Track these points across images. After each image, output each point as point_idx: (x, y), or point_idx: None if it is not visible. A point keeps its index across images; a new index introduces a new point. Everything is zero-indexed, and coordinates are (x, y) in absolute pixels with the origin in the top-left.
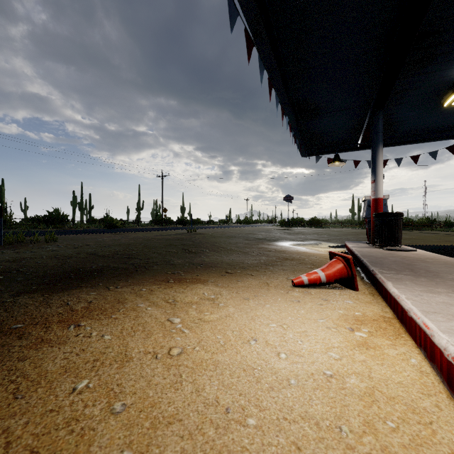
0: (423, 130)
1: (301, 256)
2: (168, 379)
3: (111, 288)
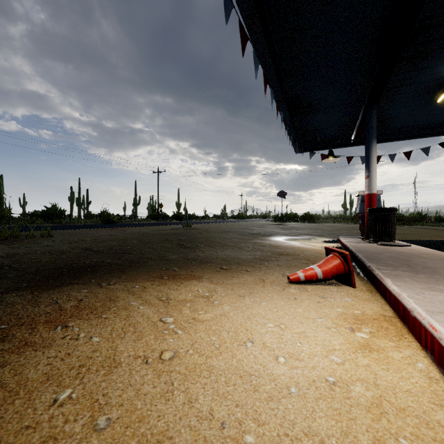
0: (416, 127)
1: (295, 251)
2: (158, 388)
3: (104, 285)
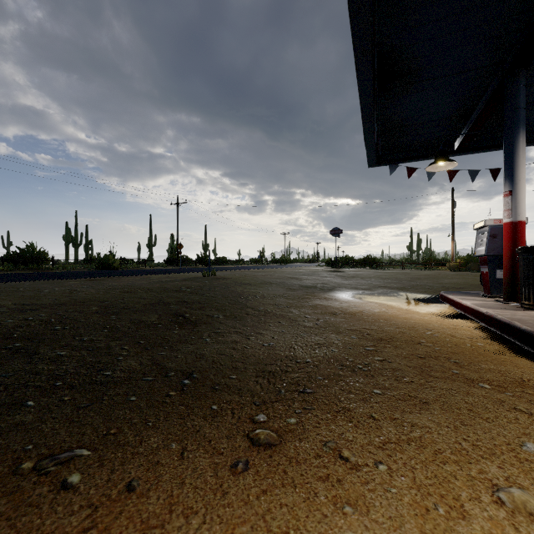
0: None
1: (401, 329)
2: None
3: None
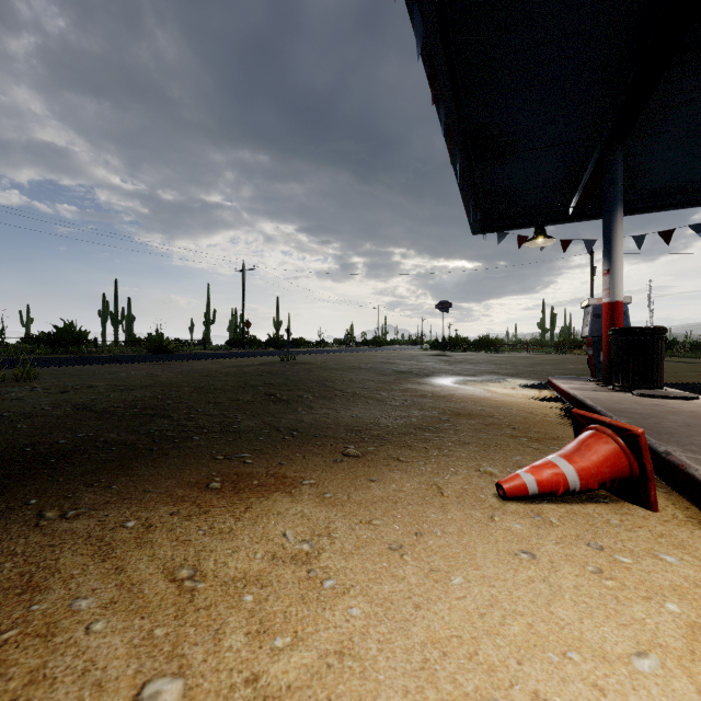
0: (683, 187)
1: (483, 408)
2: None
3: (48, 517)
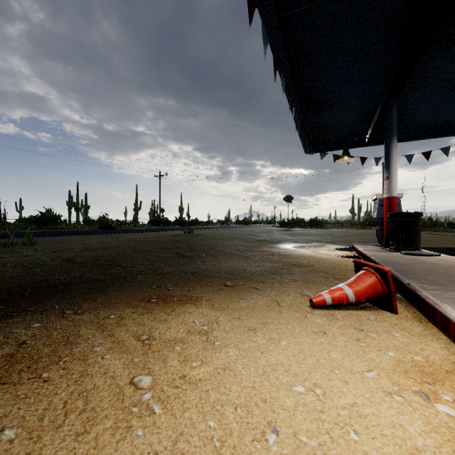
0: (437, 125)
1: (309, 261)
2: None
3: (68, 314)
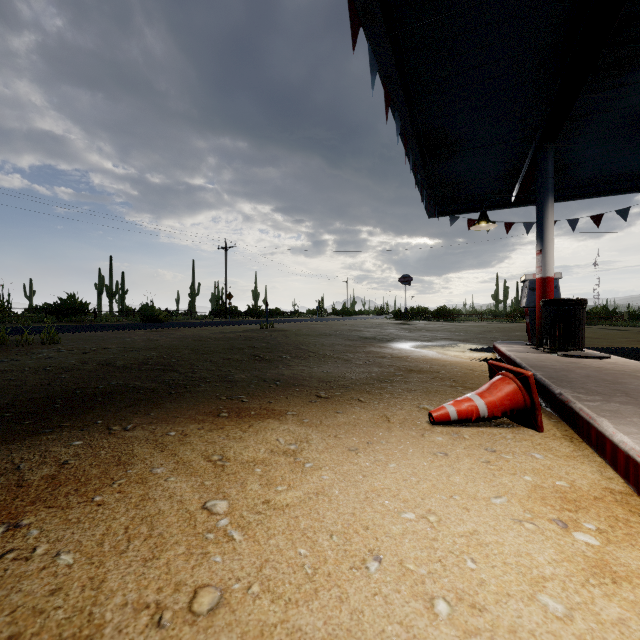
0: (610, 178)
1: (432, 366)
2: None
3: (115, 430)
